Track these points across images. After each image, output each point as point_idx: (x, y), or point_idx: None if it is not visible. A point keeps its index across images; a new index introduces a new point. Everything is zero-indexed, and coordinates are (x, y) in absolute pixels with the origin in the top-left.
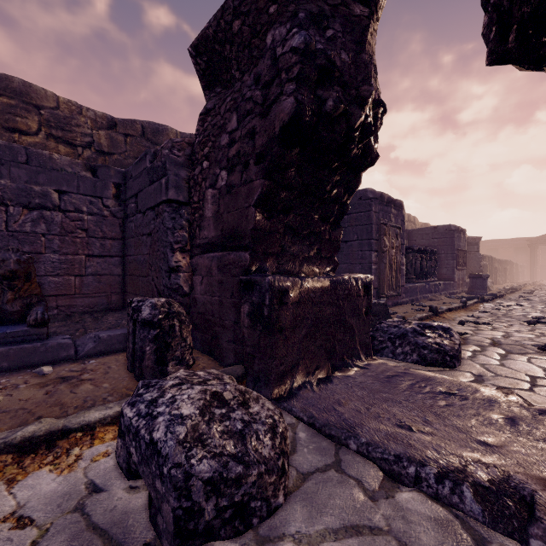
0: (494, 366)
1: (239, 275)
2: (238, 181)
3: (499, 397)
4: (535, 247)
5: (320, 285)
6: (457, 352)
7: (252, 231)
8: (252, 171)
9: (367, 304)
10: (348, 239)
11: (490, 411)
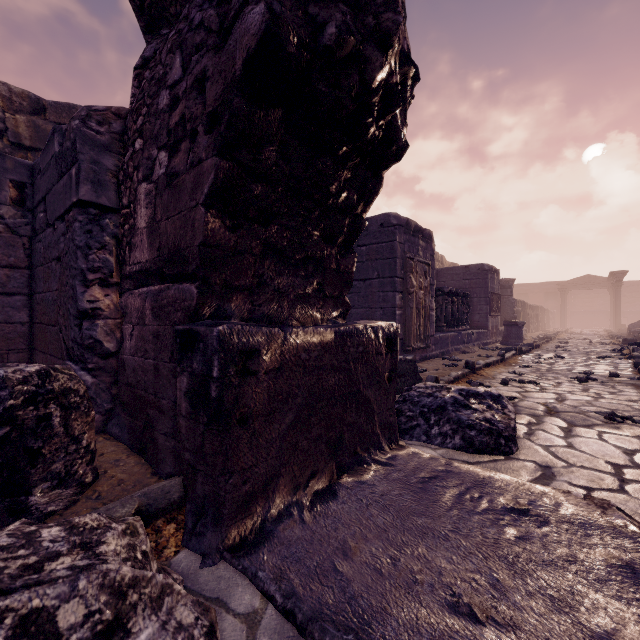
0: (561, 449)
1: (181, 324)
2: (183, 165)
3: (595, 516)
4: (565, 292)
5: (318, 339)
6: (514, 432)
7: (200, 248)
8: (200, 145)
9: (391, 365)
10: (366, 276)
11: (590, 549)
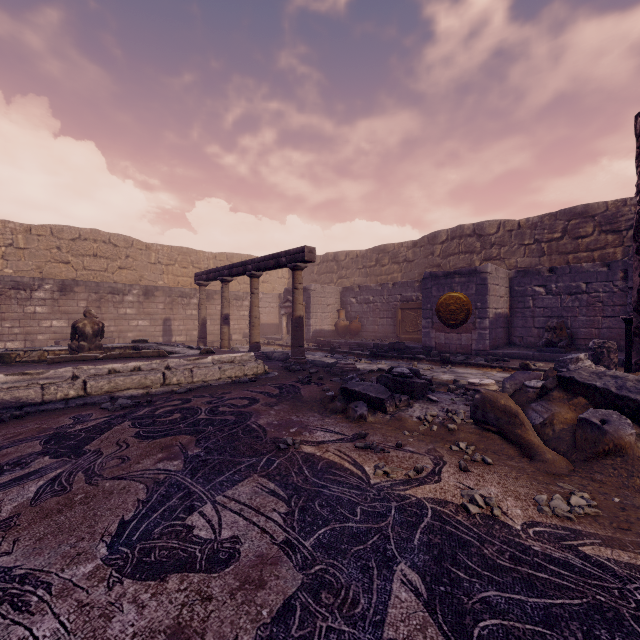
0: None
1: None
2: None
3: None
4: None
5: None
6: None
7: None
8: None
9: None
10: None
11: None
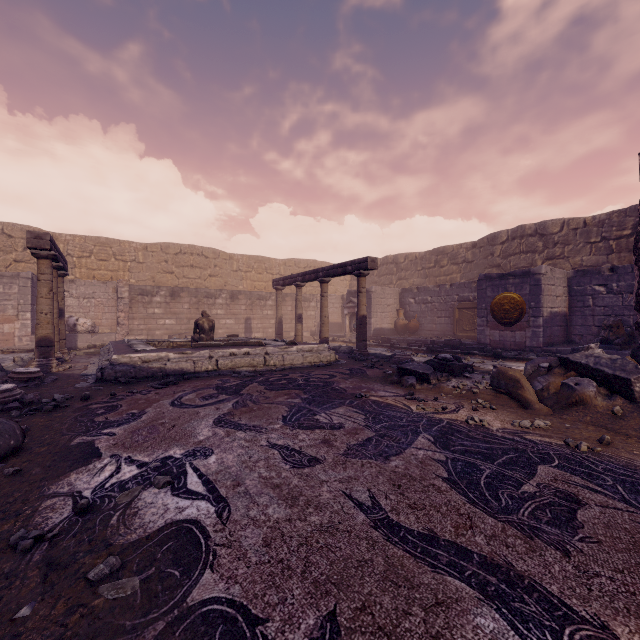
0: None
1: None
2: None
3: None
4: None
5: None
6: None
7: None
8: None
9: None
10: None
11: None
